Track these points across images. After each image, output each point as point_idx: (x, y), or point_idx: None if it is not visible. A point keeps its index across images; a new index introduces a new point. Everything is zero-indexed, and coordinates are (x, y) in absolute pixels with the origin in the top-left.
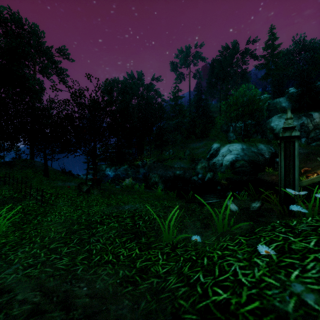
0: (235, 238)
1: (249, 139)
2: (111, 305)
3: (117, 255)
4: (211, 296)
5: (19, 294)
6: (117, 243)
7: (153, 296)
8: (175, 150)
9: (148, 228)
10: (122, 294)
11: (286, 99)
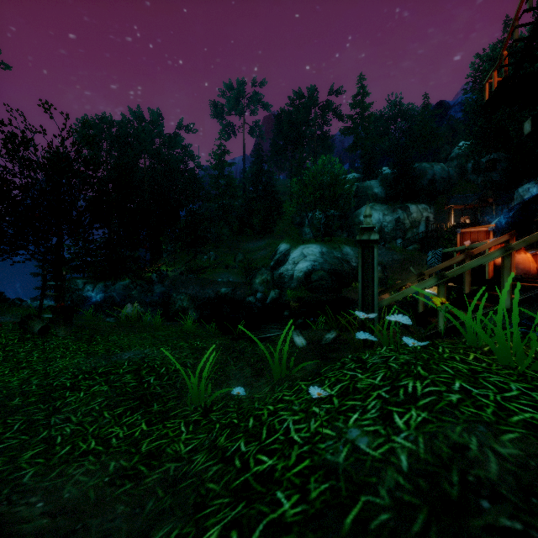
0: (295, 384)
1: (331, 238)
2: (92, 519)
3: (105, 438)
4: (252, 467)
5: None
6: (107, 419)
7: (167, 489)
8: (219, 253)
9: (166, 387)
10: (113, 498)
11: (379, 183)
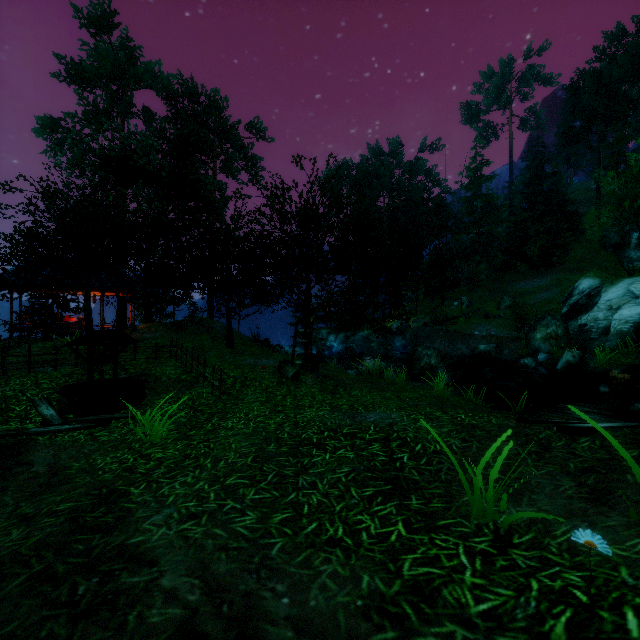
0: None
1: None
2: None
3: (354, 528)
4: None
5: (167, 575)
6: (354, 499)
7: None
8: (474, 298)
9: (425, 474)
10: None
11: None
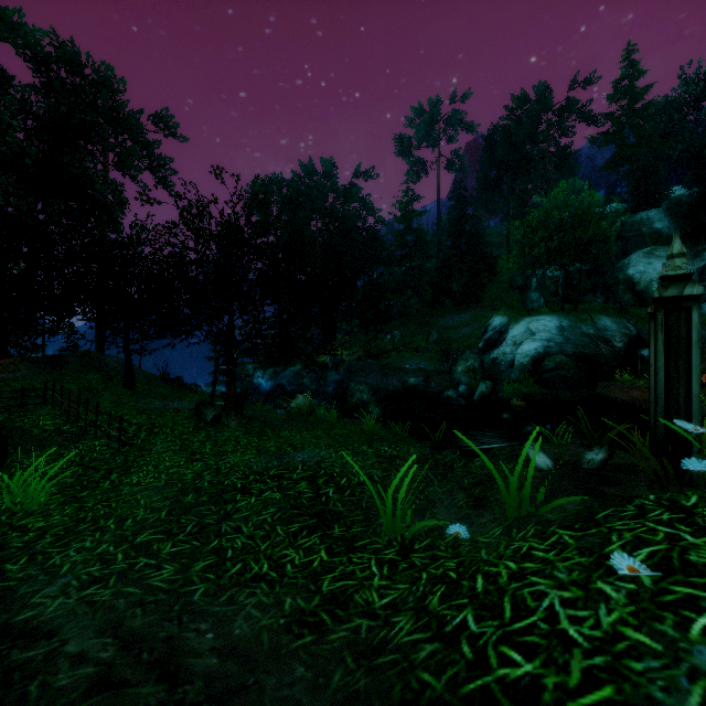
0: (549, 532)
1: (577, 305)
2: (266, 675)
3: (279, 562)
4: (495, 666)
5: (71, 642)
6: (280, 537)
7: (360, 660)
8: (405, 332)
9: (348, 505)
10: (290, 652)
11: (665, 213)
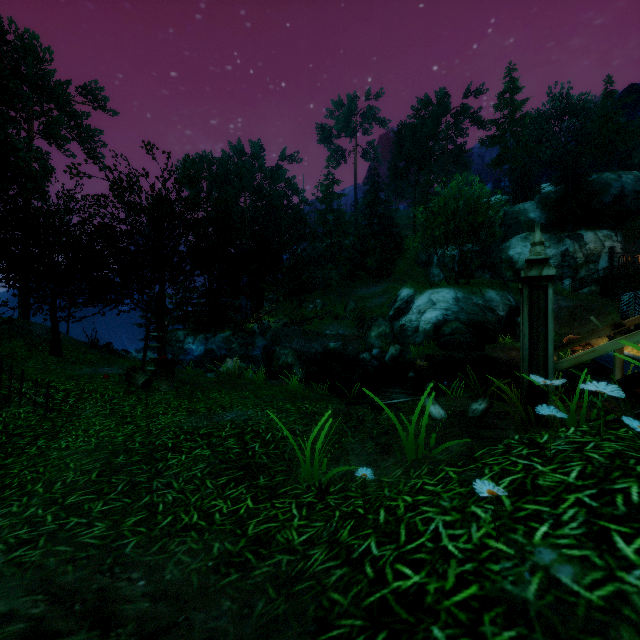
0: (439, 470)
1: (469, 280)
2: (195, 611)
3: (208, 512)
4: (391, 581)
5: None
6: (209, 489)
7: (280, 589)
8: (327, 301)
9: (272, 457)
10: (218, 589)
11: (537, 205)
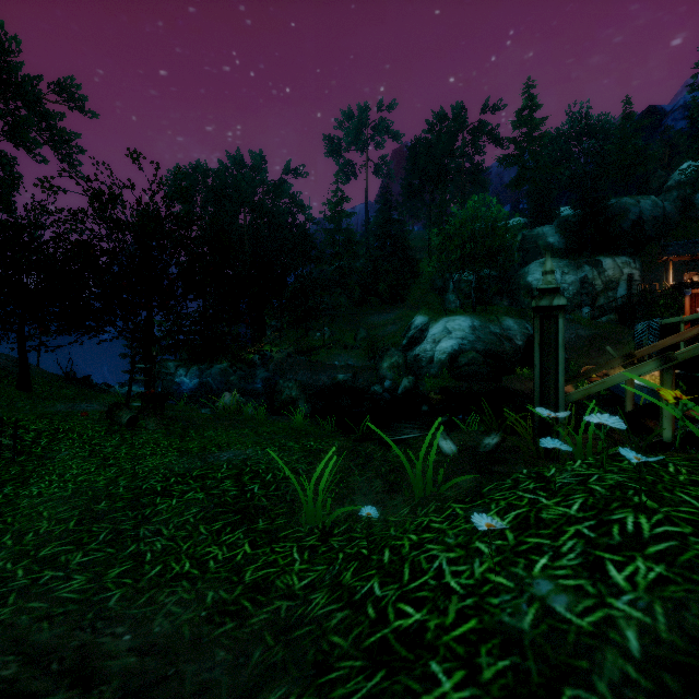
0: (446, 507)
1: (486, 307)
2: (187, 664)
3: (201, 560)
4: (392, 620)
5: None
6: (203, 535)
7: (278, 636)
8: (335, 329)
9: (273, 499)
10: (212, 640)
11: (556, 230)
